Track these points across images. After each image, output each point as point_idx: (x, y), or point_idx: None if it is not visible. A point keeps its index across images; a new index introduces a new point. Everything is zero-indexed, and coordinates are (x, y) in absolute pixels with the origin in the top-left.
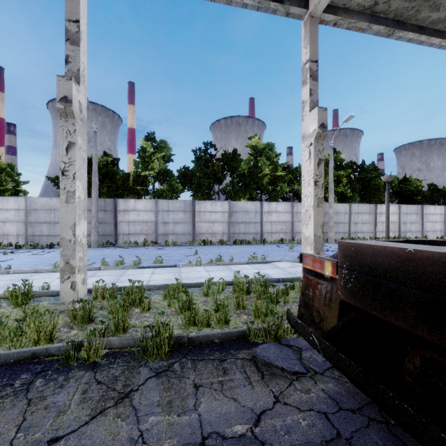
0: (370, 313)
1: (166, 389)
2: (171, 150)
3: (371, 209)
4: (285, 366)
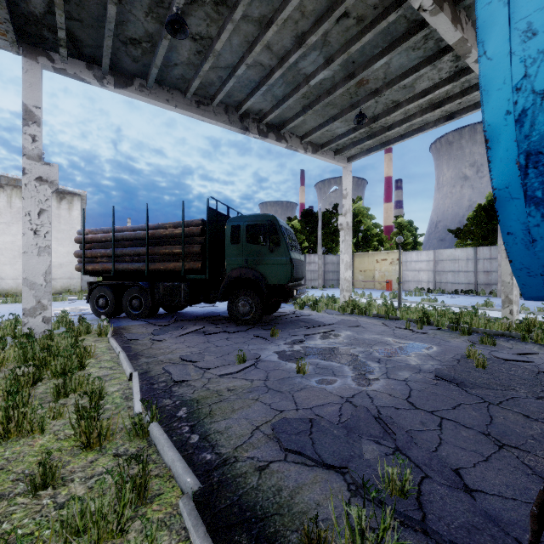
0: None
1: None
2: None
3: None
4: None
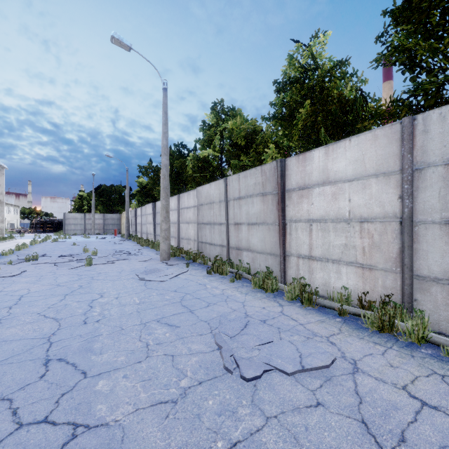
0: None
1: None
2: None
3: (265, 180)
4: None
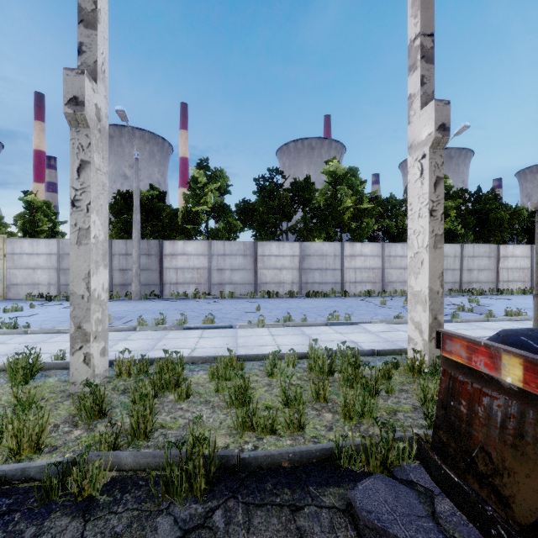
0: None
1: None
2: (228, 180)
3: (491, 251)
4: None
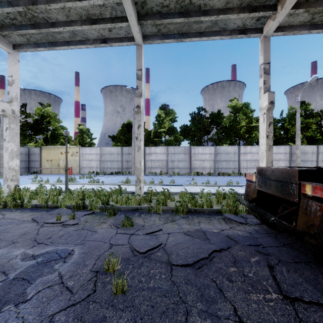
0: (269, 194)
1: (187, 221)
2: (175, 114)
3: None
4: (237, 220)
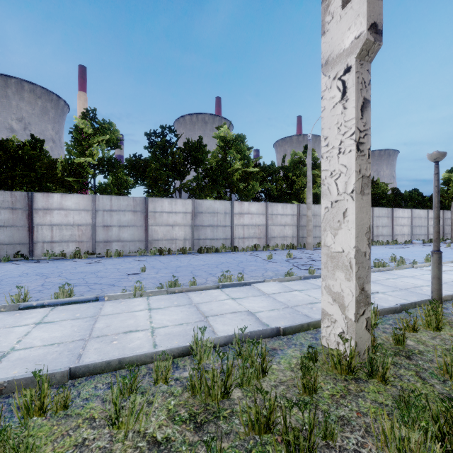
0: None
1: None
2: (118, 134)
3: None
4: None
